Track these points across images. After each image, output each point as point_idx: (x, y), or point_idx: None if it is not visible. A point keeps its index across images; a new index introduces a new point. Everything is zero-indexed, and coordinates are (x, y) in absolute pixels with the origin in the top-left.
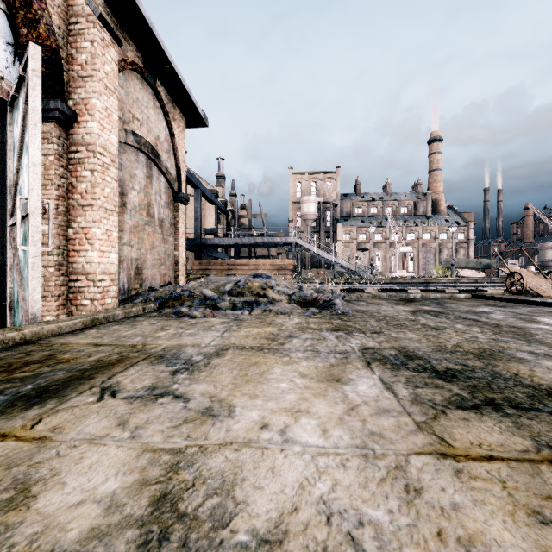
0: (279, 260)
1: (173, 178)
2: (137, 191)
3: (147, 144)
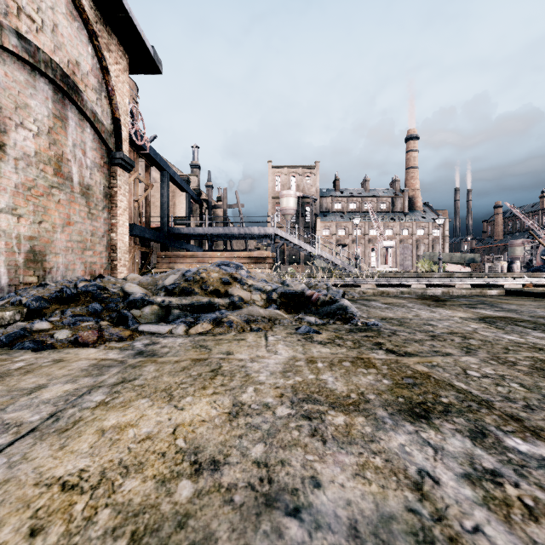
0: (257, 253)
1: (108, 132)
2: (33, 133)
3: (53, 65)
